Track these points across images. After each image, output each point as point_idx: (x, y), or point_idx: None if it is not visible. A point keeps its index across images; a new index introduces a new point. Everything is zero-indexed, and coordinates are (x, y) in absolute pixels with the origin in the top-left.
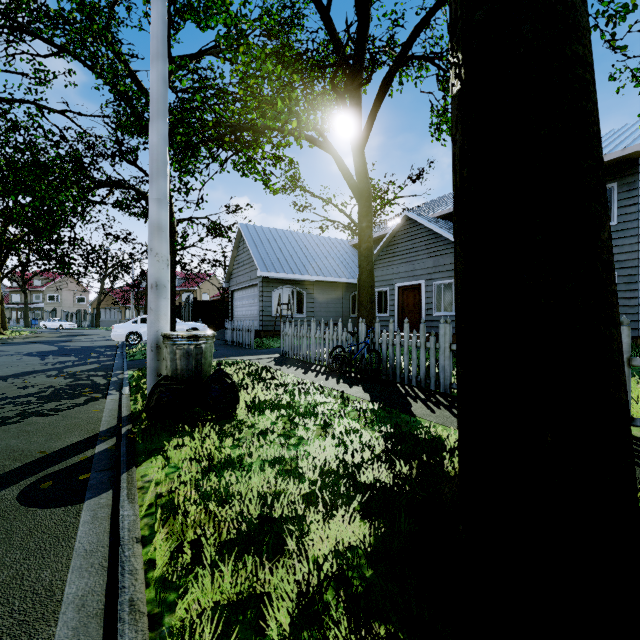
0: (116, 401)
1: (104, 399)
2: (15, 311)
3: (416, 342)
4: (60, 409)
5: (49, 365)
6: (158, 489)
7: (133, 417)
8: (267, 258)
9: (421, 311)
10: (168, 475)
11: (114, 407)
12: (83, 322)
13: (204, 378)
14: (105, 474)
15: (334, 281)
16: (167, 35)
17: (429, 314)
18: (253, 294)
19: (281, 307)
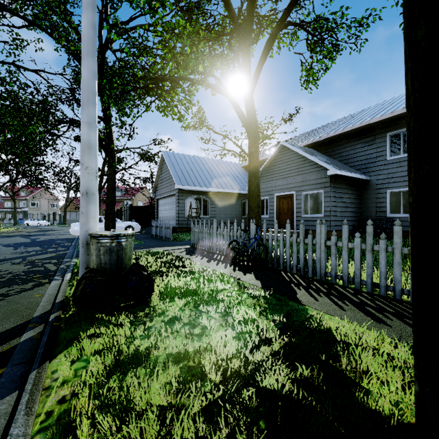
0: (57, 286)
1: (48, 284)
2: (8, 213)
3: (296, 238)
4: (8, 294)
5: (18, 254)
6: (61, 392)
7: (65, 302)
8: (182, 175)
9: (293, 213)
10: (77, 371)
11: (53, 292)
12: (54, 221)
13: (124, 270)
14: (19, 369)
15: (230, 192)
16: (105, 7)
17: (299, 216)
18: (172, 201)
19: (192, 211)
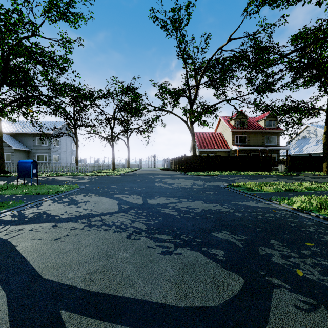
0: None
1: None
2: None
3: None
4: None
5: None
6: None
7: None
8: None
9: None
10: None
11: None
12: None
13: None
14: None
15: None
16: None
17: None
18: None
19: None
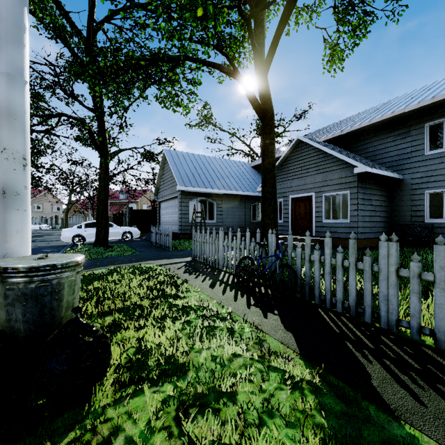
0: None
1: None
2: None
3: (342, 261)
4: None
5: None
6: None
7: None
8: (185, 176)
9: (311, 218)
10: None
11: None
12: (56, 225)
13: (57, 328)
14: None
15: (238, 194)
16: None
17: (318, 221)
18: (174, 204)
19: (196, 215)
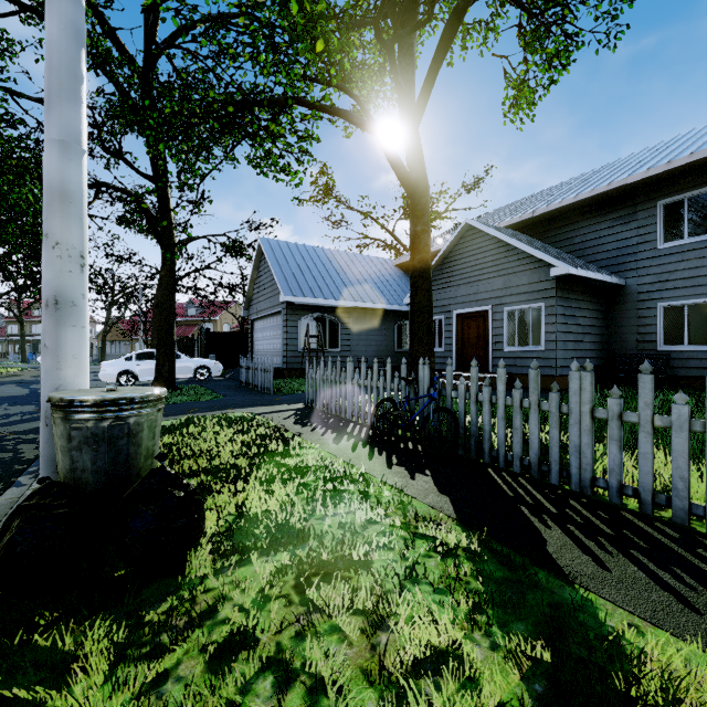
0: (9, 504)
1: None
2: (13, 344)
3: (521, 400)
4: None
5: None
6: None
7: None
8: (293, 279)
9: (487, 345)
10: None
11: None
12: None
13: (135, 483)
14: None
15: (375, 308)
16: None
17: (498, 349)
18: (276, 324)
19: (310, 340)
